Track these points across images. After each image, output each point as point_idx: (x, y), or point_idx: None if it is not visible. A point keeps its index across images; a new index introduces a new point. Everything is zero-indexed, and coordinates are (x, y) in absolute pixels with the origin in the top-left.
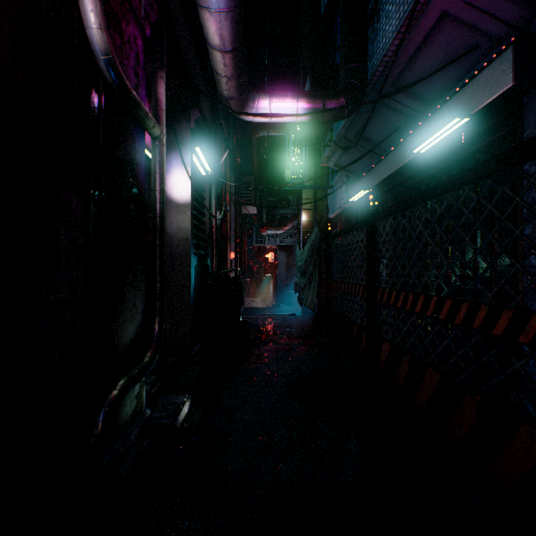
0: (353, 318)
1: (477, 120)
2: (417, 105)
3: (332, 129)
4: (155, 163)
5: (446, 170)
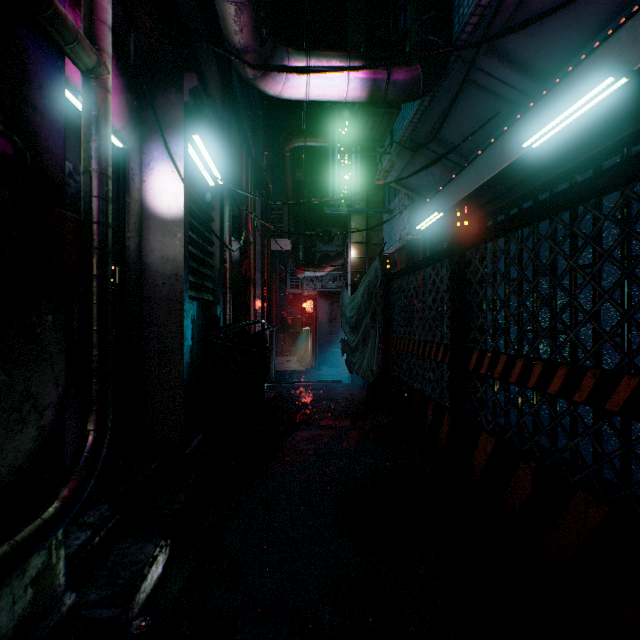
0: (426, 392)
1: (637, 84)
2: (523, 81)
3: (392, 130)
4: (88, 122)
5: (569, 175)
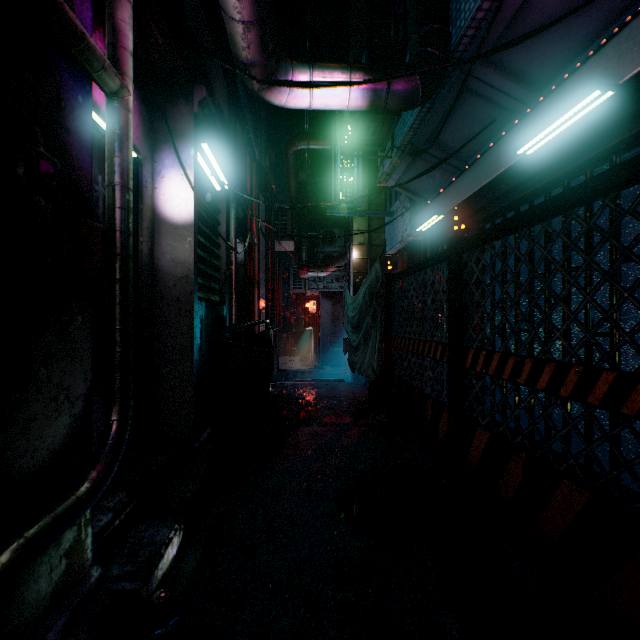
0: (425, 390)
1: (623, 96)
2: (518, 89)
3: (393, 134)
4: (112, 139)
5: (562, 180)
